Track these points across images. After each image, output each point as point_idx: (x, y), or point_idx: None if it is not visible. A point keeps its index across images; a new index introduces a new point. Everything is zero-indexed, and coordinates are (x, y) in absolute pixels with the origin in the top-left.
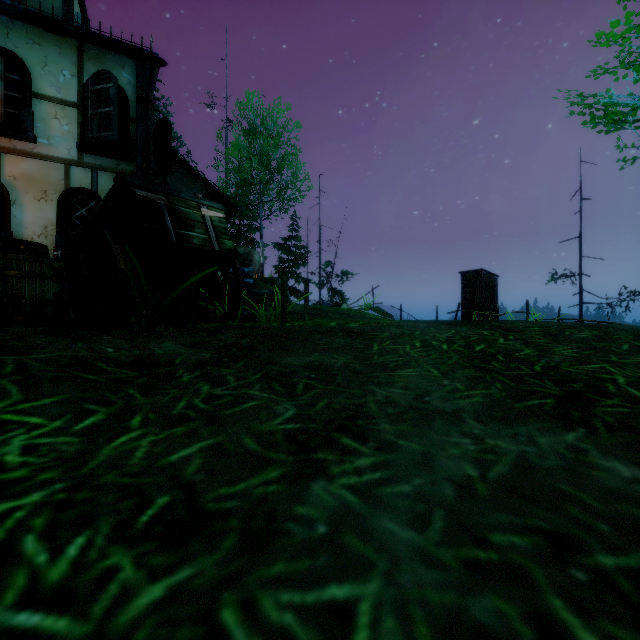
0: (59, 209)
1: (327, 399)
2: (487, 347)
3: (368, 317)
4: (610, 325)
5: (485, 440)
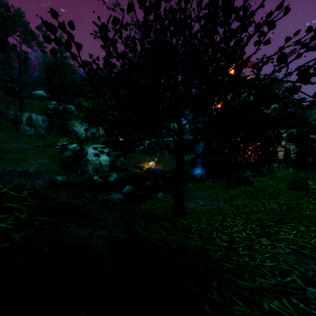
0: (284, 151)
1: None
2: None
3: None
4: None
5: None
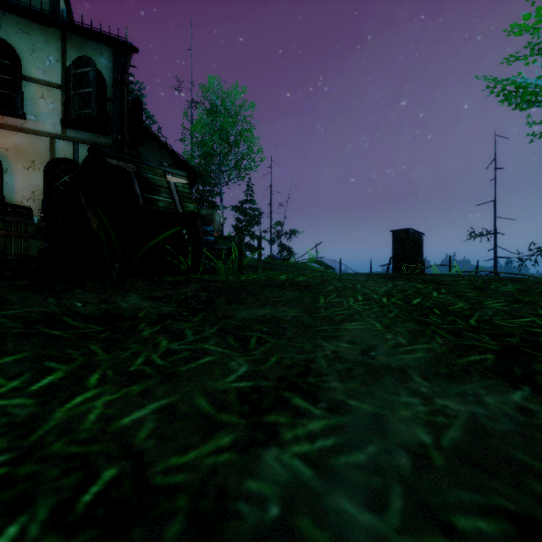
0: (45, 176)
1: (278, 354)
2: (423, 300)
3: (313, 269)
4: (528, 278)
5: (434, 400)
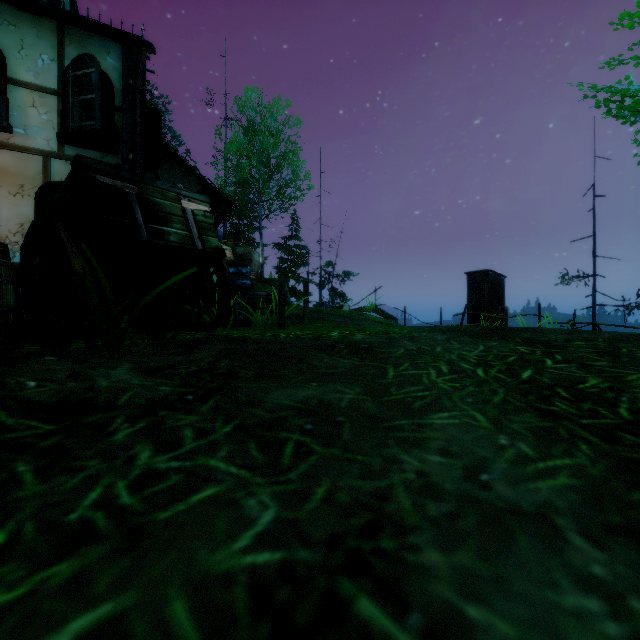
0: (37, 205)
1: (329, 479)
2: (536, 373)
3: (371, 320)
4: None
5: (628, 602)
